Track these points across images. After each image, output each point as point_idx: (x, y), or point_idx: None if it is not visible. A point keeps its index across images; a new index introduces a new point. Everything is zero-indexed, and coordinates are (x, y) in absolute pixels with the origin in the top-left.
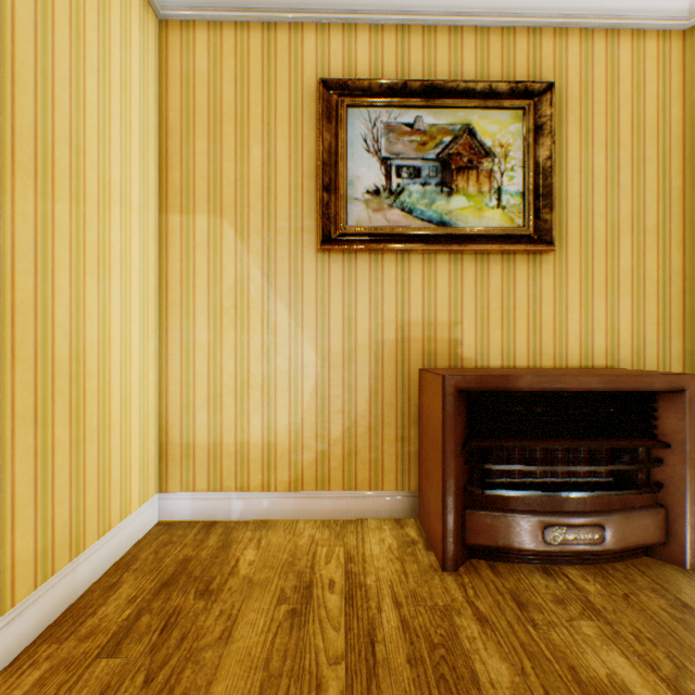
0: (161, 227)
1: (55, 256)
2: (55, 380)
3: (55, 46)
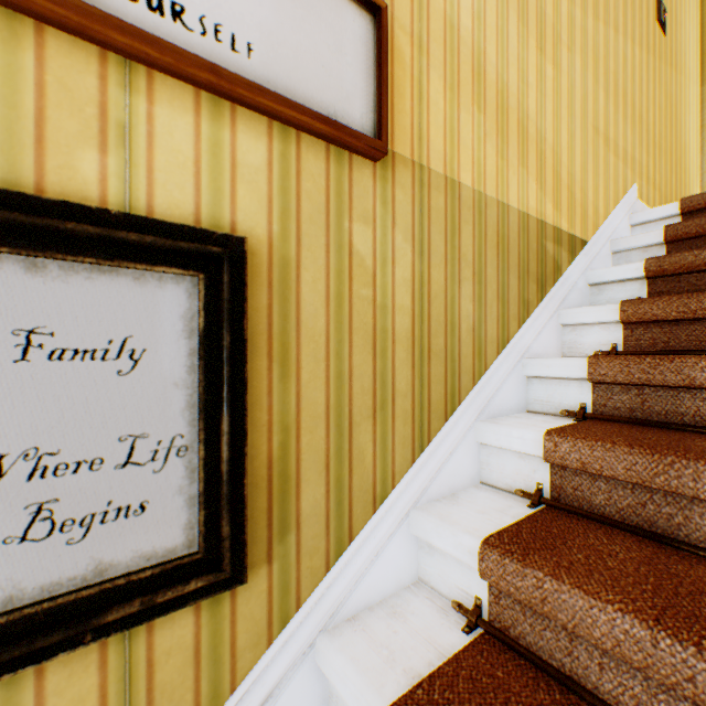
0: (700, 95)
1: (680, 101)
2: (680, 153)
3: (680, 12)
